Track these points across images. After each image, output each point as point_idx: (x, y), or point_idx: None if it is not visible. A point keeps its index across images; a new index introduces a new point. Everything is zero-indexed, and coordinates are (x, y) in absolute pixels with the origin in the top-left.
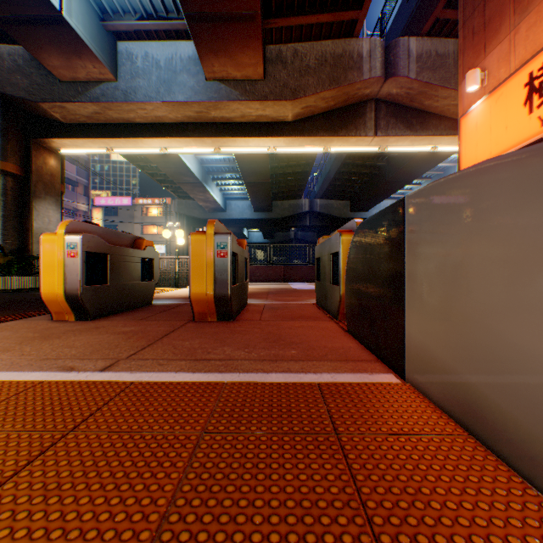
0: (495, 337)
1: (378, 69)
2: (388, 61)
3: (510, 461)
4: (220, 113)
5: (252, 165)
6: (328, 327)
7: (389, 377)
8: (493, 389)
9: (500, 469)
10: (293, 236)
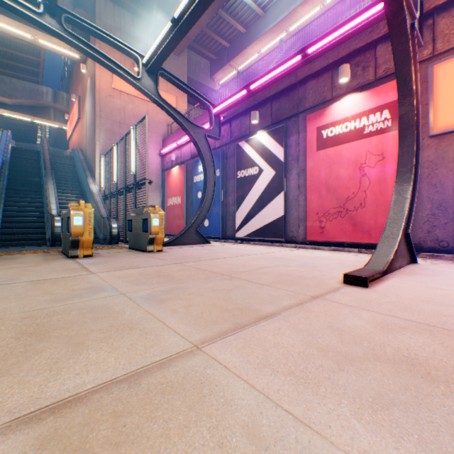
0: None
1: (52, 99)
2: (57, 97)
3: None
4: None
5: None
6: None
7: None
8: None
9: None
10: None
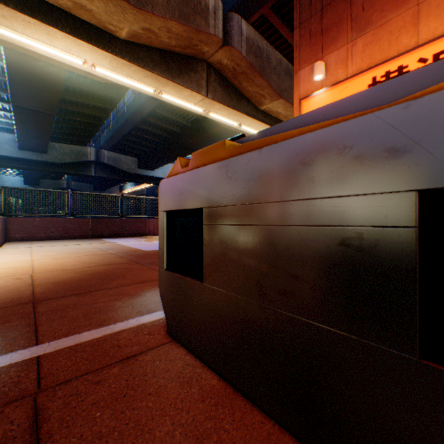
0: None
1: (221, 31)
2: (225, 29)
3: None
4: None
5: (34, 84)
6: None
7: None
8: None
9: None
10: (67, 185)
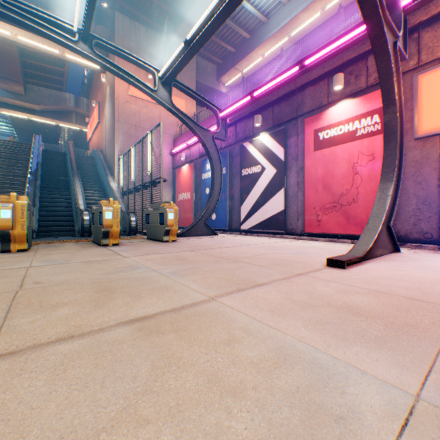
0: None
1: (74, 105)
2: (78, 103)
3: None
4: (4, 100)
5: (20, 120)
6: None
7: None
8: None
9: None
10: None
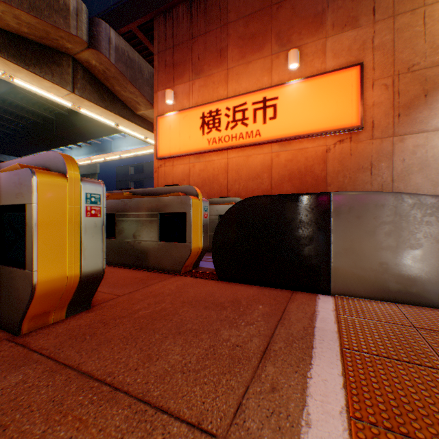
0: (410, 260)
1: (86, 33)
2: (92, 33)
3: (419, 303)
4: None
5: None
6: (199, 281)
7: (325, 296)
8: (409, 280)
9: (421, 307)
10: None
